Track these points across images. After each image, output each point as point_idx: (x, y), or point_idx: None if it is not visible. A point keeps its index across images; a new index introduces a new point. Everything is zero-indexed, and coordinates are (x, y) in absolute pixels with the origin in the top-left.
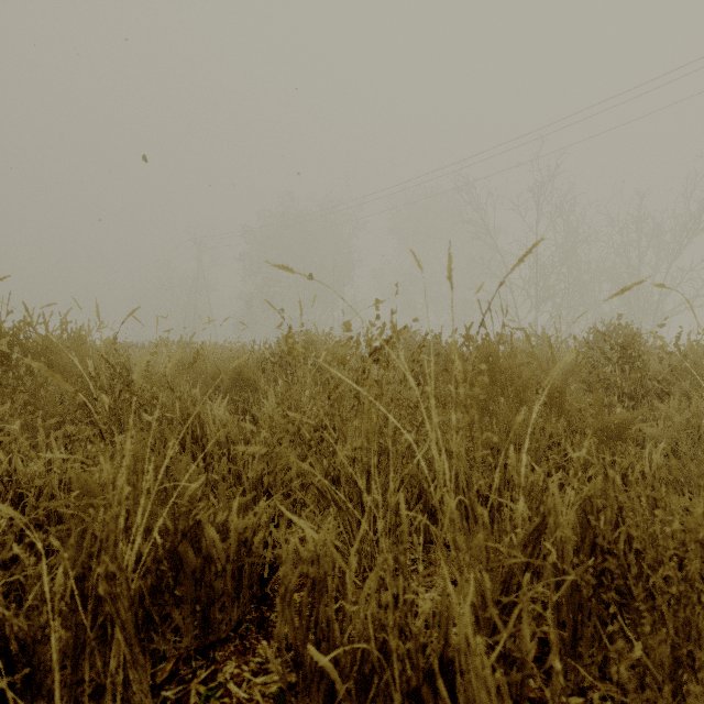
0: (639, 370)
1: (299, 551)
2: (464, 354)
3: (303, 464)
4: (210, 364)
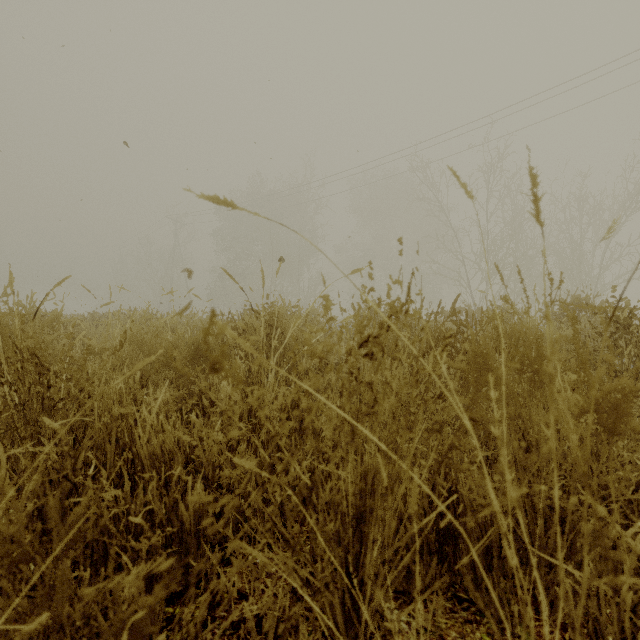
0: (637, 347)
1: (254, 634)
2: (432, 326)
3: (252, 551)
4: (164, 341)
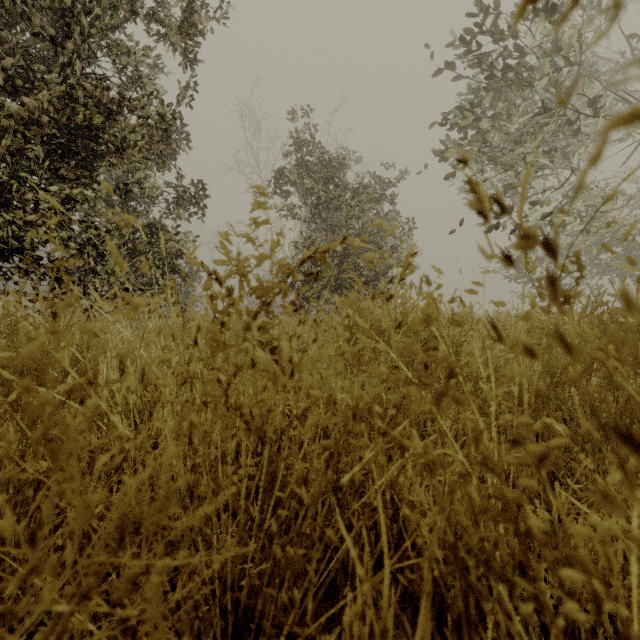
0: None
1: None
2: None
3: None
4: None
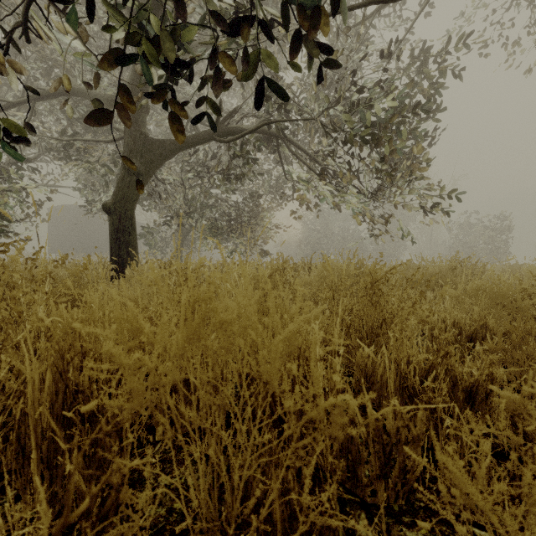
0: None
1: None
2: None
3: None
4: None
